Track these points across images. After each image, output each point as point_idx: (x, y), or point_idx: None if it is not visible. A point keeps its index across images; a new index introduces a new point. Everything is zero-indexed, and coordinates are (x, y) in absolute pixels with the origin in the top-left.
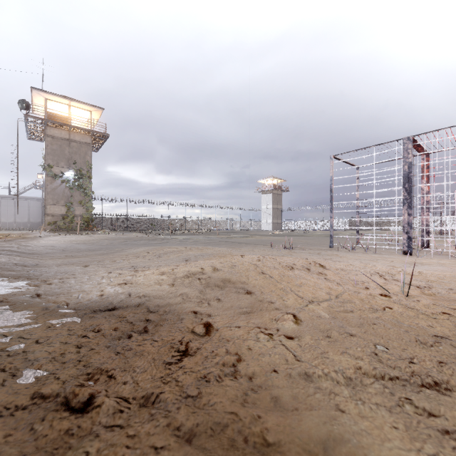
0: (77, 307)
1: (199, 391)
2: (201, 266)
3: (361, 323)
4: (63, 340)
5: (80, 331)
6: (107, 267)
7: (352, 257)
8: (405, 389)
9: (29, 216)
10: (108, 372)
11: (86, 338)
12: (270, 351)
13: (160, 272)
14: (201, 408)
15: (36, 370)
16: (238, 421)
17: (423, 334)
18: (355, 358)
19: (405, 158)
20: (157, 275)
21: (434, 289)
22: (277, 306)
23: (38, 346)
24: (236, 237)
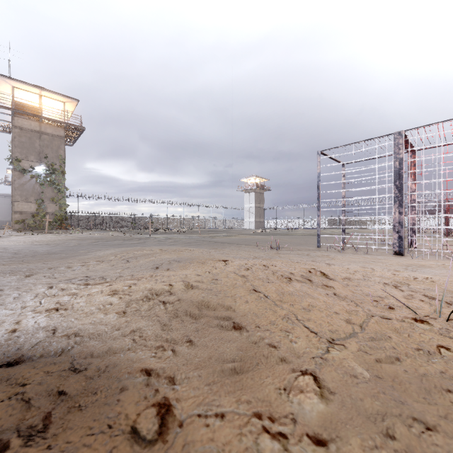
0: None
1: None
2: (169, 282)
3: (426, 389)
4: None
5: None
6: (53, 278)
7: (345, 259)
8: None
9: None
10: None
11: None
12: None
13: (111, 291)
14: None
15: None
16: None
17: None
18: None
19: (395, 154)
20: (106, 296)
21: None
22: (283, 356)
23: None
24: (219, 236)
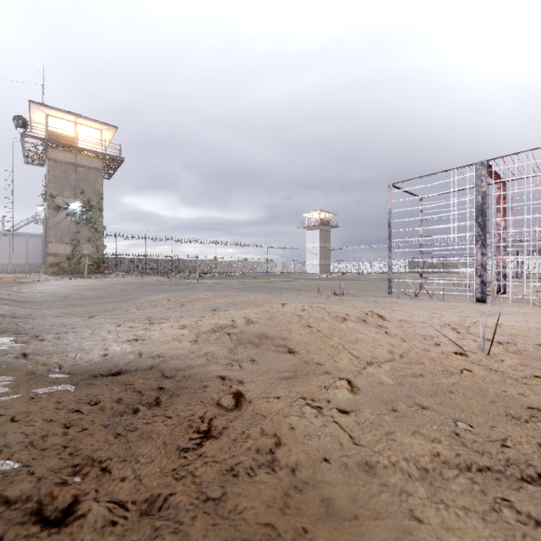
0: (72, 371)
1: (224, 491)
2: (231, 318)
3: (434, 391)
4: (48, 417)
5: (71, 404)
6: (116, 319)
7: (415, 305)
8: (500, 485)
9: (27, 257)
10: (102, 463)
11: (78, 414)
12: (319, 432)
13: (180, 325)
14: (225, 517)
15: (5, 461)
16: (276, 538)
17: (514, 406)
18: (430, 440)
19: (477, 187)
20: (177, 329)
21: (519, 345)
22: (327, 369)
23: (13, 426)
24: (277, 281)
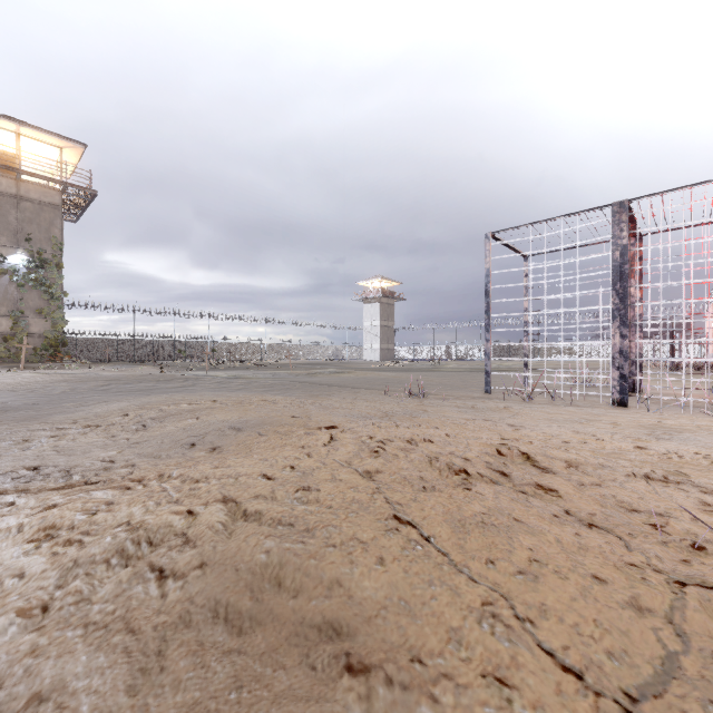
0: None
1: None
2: (190, 503)
3: None
4: None
5: None
6: None
7: (538, 415)
8: None
9: None
10: None
11: None
12: None
13: (41, 529)
14: None
15: None
16: None
17: None
18: None
19: (615, 238)
20: (23, 544)
21: None
22: None
23: None
24: (323, 374)
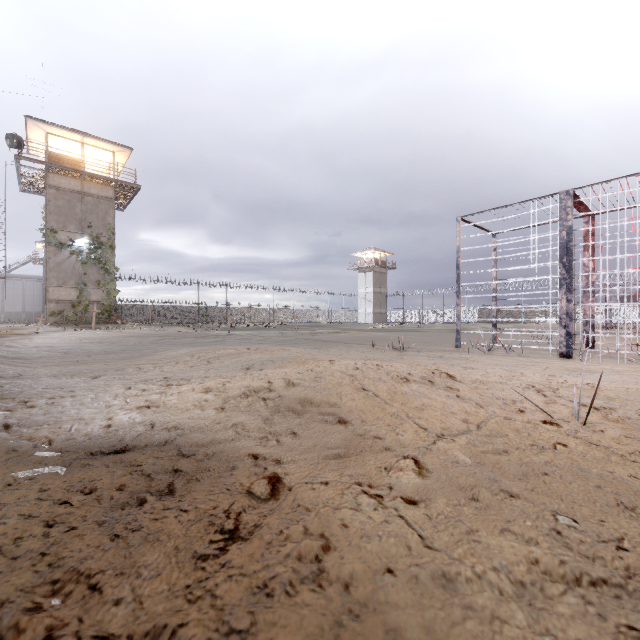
0: (64, 447)
1: (253, 620)
2: (267, 379)
3: (524, 472)
4: (26, 512)
5: (59, 493)
6: (126, 379)
7: (489, 362)
8: (622, 606)
9: (24, 304)
10: (91, 578)
11: (66, 507)
12: (380, 531)
13: (204, 388)
14: None
15: None
16: None
17: (626, 492)
18: (524, 541)
19: (562, 220)
20: (199, 393)
21: (620, 412)
22: (388, 445)
23: None
24: (323, 333)
